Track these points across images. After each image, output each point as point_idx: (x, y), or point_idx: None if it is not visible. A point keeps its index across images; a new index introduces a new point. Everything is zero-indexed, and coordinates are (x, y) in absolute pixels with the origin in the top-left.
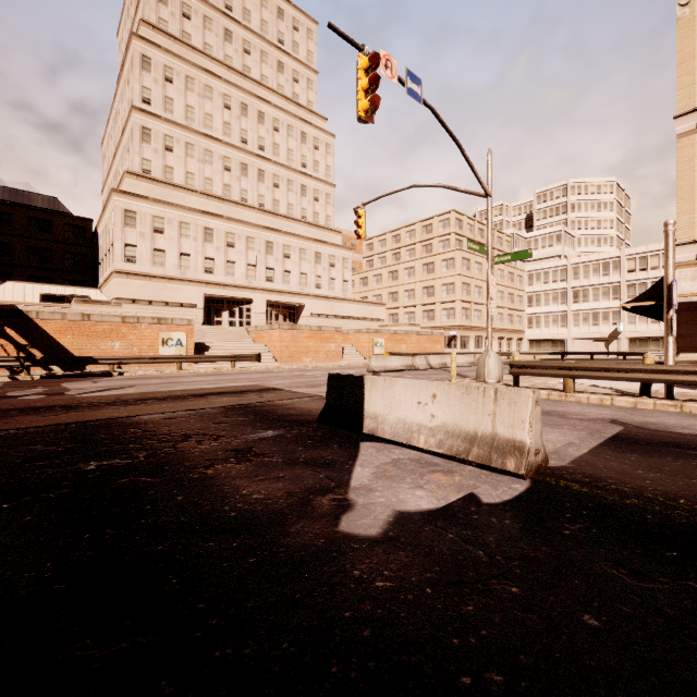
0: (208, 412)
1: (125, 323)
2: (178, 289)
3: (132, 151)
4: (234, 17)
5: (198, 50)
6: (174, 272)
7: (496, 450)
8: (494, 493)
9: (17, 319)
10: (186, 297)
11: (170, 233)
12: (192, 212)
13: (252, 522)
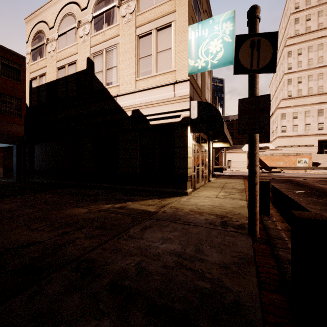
0: (315, 180)
1: (284, 156)
2: (304, 139)
3: (283, 90)
4: None
5: (314, 31)
6: (302, 133)
7: None
8: None
9: None
10: (308, 142)
11: (300, 117)
12: (311, 105)
13: (319, 186)
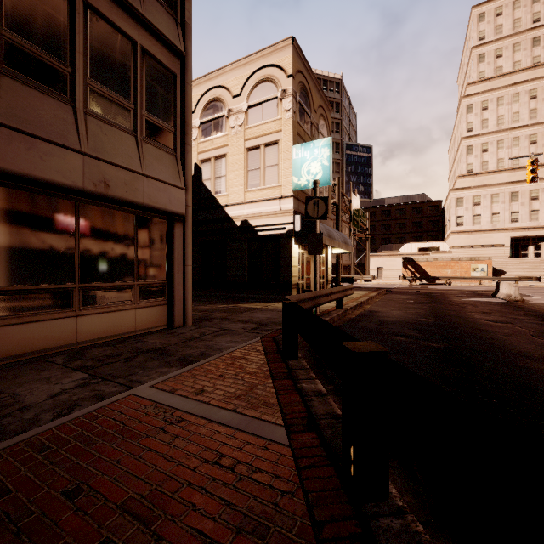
0: (464, 293)
1: (453, 261)
2: (489, 236)
3: (461, 162)
4: (541, 24)
5: (507, 74)
6: (487, 226)
7: (508, 297)
8: (494, 301)
9: (411, 262)
10: (496, 241)
11: (484, 203)
12: (500, 186)
13: (447, 298)
